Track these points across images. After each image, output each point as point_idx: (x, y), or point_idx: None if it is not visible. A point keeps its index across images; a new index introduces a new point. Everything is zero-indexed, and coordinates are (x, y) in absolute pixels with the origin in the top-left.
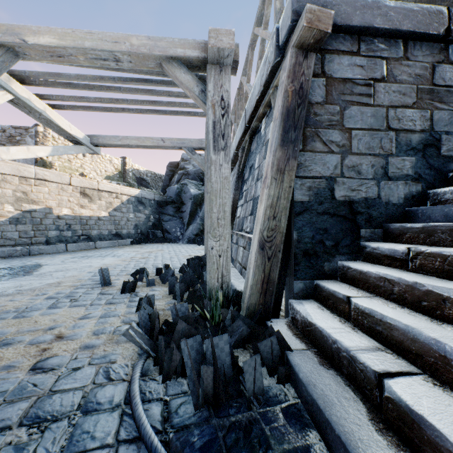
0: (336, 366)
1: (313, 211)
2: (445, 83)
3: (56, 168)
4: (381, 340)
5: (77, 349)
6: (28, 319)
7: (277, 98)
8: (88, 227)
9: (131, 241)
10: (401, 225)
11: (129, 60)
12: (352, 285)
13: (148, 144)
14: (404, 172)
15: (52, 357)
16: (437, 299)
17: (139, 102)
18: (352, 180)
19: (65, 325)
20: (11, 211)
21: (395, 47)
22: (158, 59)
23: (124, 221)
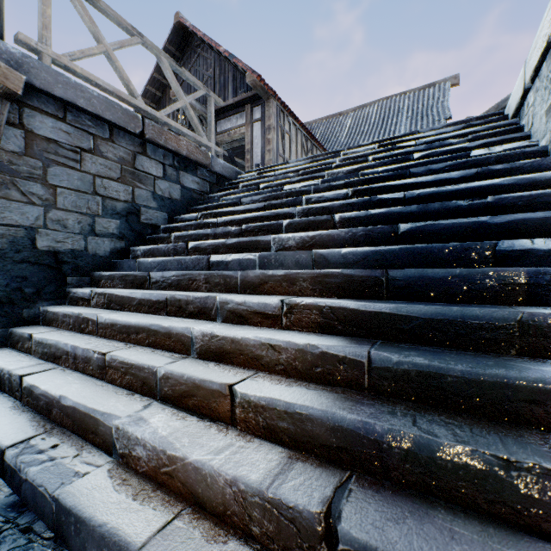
0: (4, 390)
1: (8, 259)
2: (144, 170)
3: None
4: (47, 358)
5: None
6: None
7: None
8: None
9: None
10: (100, 273)
11: None
12: (49, 326)
13: None
14: (111, 231)
15: None
16: (87, 321)
17: None
18: (58, 232)
19: None
20: None
21: (102, 128)
22: None
23: None
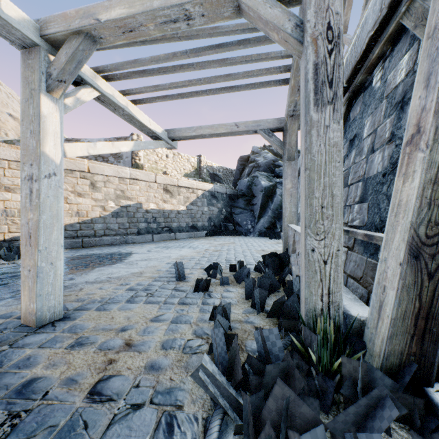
0: None
1: None
2: None
3: (146, 169)
4: None
5: (141, 368)
6: (107, 313)
7: None
8: (170, 220)
9: (205, 233)
10: None
11: (201, 13)
12: None
13: (222, 131)
14: None
15: (114, 375)
16: None
17: (213, 79)
18: None
19: (136, 327)
20: (113, 206)
21: None
22: None
23: (199, 214)
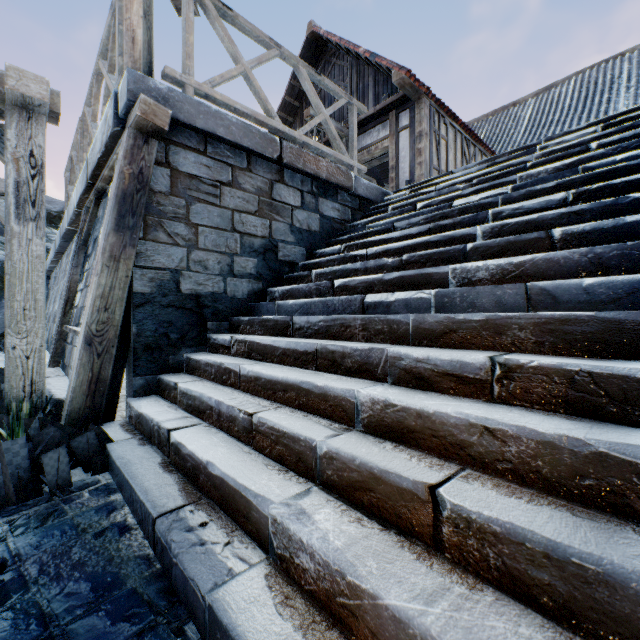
0: (153, 441)
1: (156, 303)
2: (282, 200)
3: None
4: (191, 411)
5: None
6: None
7: (115, 175)
8: None
9: None
10: (239, 318)
11: None
12: (192, 375)
13: None
14: (248, 271)
15: None
16: (229, 373)
17: None
18: (199, 274)
19: None
20: None
21: (240, 157)
22: None
23: None
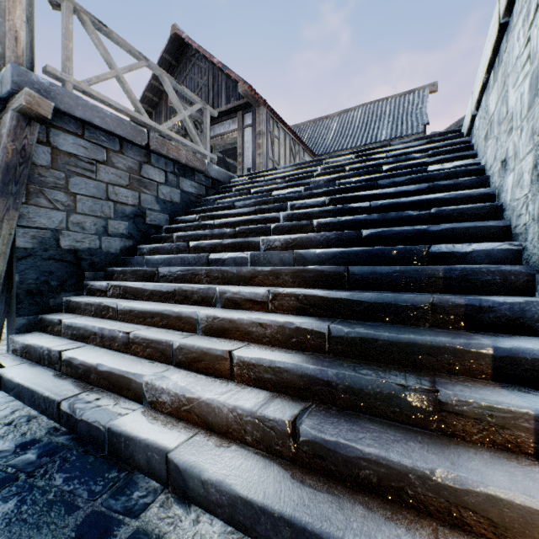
0: (43, 363)
1: (38, 256)
2: (149, 177)
3: None
4: (76, 339)
5: None
6: None
7: None
8: None
9: None
10: (113, 269)
11: None
12: (72, 313)
13: None
14: (121, 231)
15: None
16: (108, 309)
17: None
18: (77, 233)
19: None
20: None
21: (114, 142)
22: None
23: None
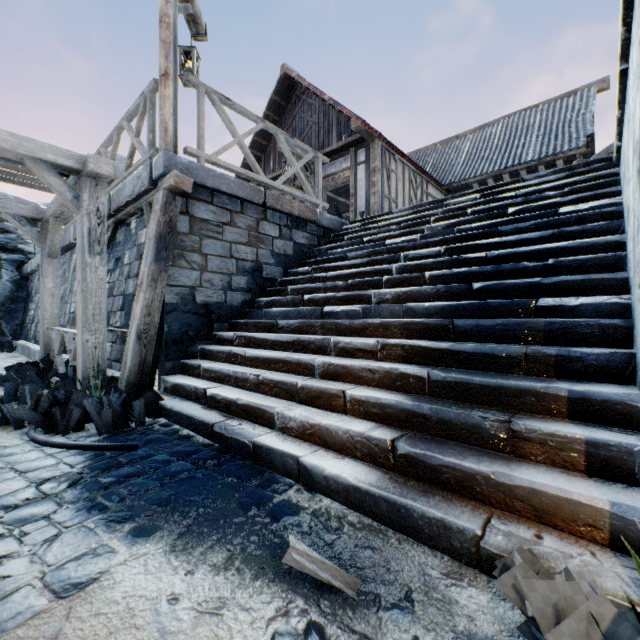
0: (190, 399)
1: (180, 310)
2: (265, 233)
3: None
4: (213, 380)
5: None
6: None
7: (152, 221)
8: None
9: None
10: (236, 321)
11: None
12: (206, 360)
13: None
14: (242, 286)
15: None
16: (237, 356)
17: None
18: (208, 289)
19: None
20: None
21: (236, 204)
22: (22, 155)
23: None
